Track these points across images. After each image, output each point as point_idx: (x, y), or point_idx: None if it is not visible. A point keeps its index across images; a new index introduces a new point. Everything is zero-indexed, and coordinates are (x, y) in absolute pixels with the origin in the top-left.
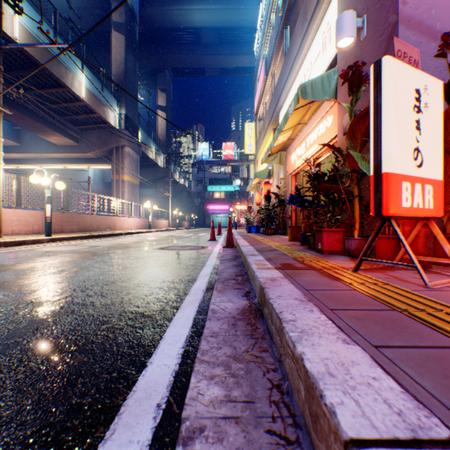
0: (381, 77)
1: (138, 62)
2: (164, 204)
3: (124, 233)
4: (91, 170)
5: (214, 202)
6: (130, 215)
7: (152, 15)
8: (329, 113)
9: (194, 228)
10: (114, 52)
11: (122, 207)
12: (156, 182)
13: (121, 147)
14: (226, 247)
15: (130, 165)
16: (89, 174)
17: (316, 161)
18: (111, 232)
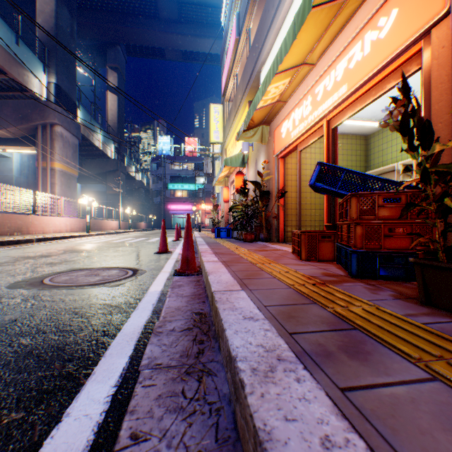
0: None
1: (82, 31)
2: (116, 202)
3: (35, 239)
4: (16, 157)
5: (175, 201)
6: (58, 214)
7: None
8: (386, 8)
9: (152, 229)
10: (39, 0)
11: (52, 204)
12: (105, 176)
13: (49, 125)
14: (181, 273)
15: (63, 150)
16: (13, 161)
17: (332, 123)
18: (13, 238)
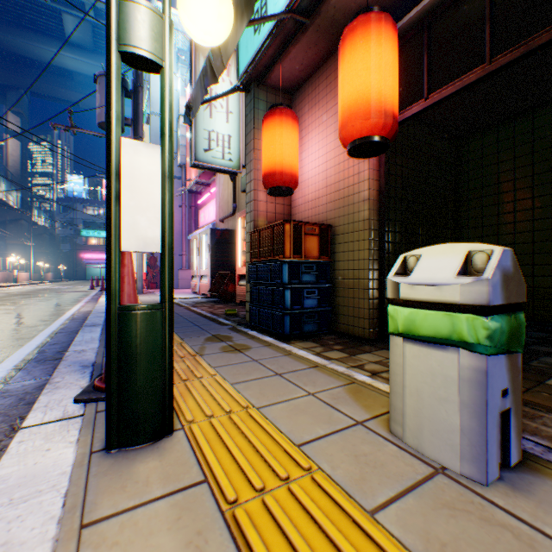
0: None
1: None
2: (19, 253)
3: None
4: None
5: (91, 249)
6: None
7: (8, 41)
8: None
9: (63, 281)
10: None
11: None
12: (5, 224)
13: None
14: (102, 290)
15: None
16: None
17: None
18: None
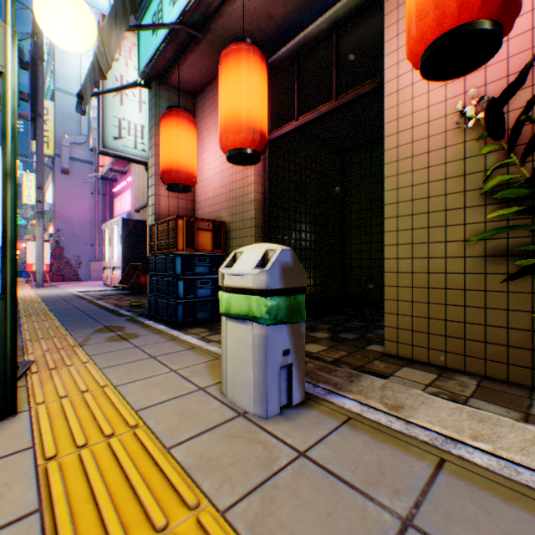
0: (28, 245)
1: None
2: None
3: None
4: None
5: None
6: None
7: None
8: None
9: None
10: None
11: None
12: None
13: None
14: None
15: None
16: None
17: None
18: None
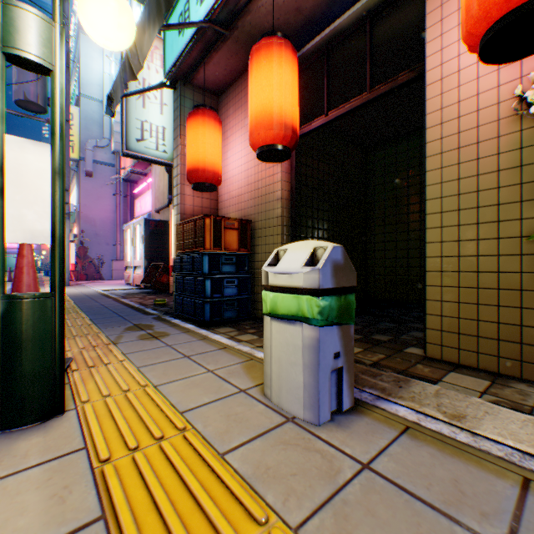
0: None
1: None
2: None
3: None
4: None
5: None
6: None
7: None
8: None
9: None
10: None
11: None
12: None
13: None
14: None
15: None
16: None
17: None
18: None
